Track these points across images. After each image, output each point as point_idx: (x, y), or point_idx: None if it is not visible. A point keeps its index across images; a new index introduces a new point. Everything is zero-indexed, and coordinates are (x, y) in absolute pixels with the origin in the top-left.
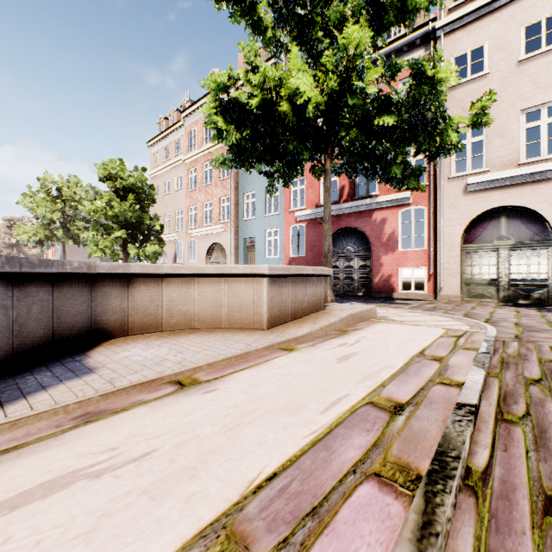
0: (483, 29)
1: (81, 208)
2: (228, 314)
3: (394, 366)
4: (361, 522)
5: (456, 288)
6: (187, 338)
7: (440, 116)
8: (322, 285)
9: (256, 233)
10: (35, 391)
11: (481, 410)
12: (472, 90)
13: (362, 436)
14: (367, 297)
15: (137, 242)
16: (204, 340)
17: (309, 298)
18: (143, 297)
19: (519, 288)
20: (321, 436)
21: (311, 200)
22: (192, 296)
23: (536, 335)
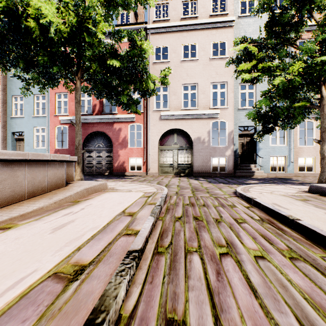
0: (167, 39)
1: None
2: None
3: (99, 227)
4: None
5: (156, 169)
6: None
7: (145, 71)
8: (64, 168)
9: (25, 128)
10: None
11: (147, 249)
12: (163, 67)
13: None
14: (110, 175)
15: None
16: None
17: (50, 179)
18: None
19: (181, 168)
20: None
21: (73, 110)
22: None
23: (184, 190)
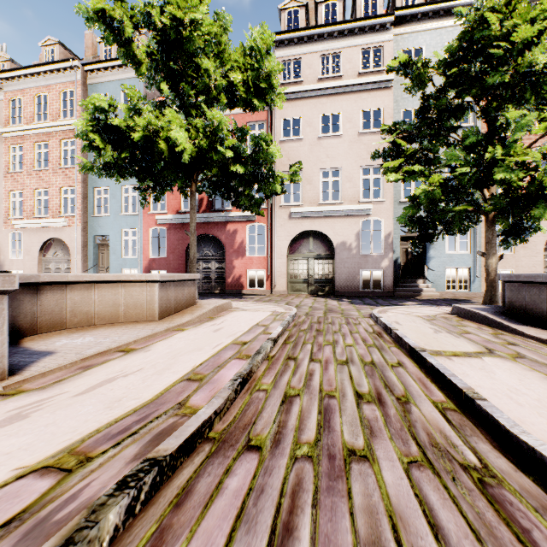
0: (300, 107)
1: None
2: (125, 311)
3: (243, 331)
4: (234, 365)
5: (285, 285)
6: (98, 331)
7: (271, 173)
8: (194, 287)
9: (110, 231)
10: (30, 363)
11: (278, 342)
12: (294, 147)
13: (231, 352)
14: (223, 294)
15: None
16: (115, 330)
17: (186, 297)
18: (50, 301)
19: (319, 284)
20: (215, 354)
21: (173, 206)
22: (93, 299)
23: (316, 311)
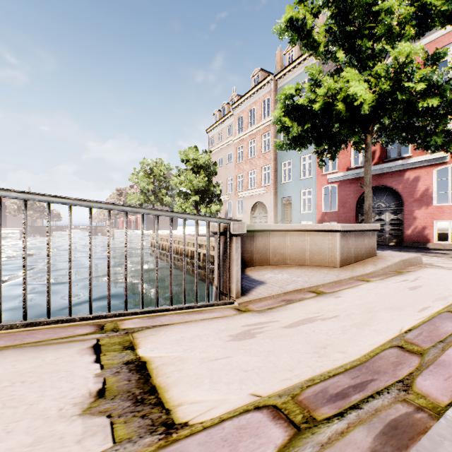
0: None
1: (171, 182)
2: (310, 256)
3: None
4: None
5: None
6: (291, 270)
7: None
8: (374, 238)
9: (292, 193)
10: (251, 288)
11: None
12: None
13: None
14: (400, 246)
15: (204, 203)
16: (304, 271)
17: (365, 247)
18: (260, 243)
19: None
20: (425, 320)
21: (342, 164)
22: (286, 243)
23: None
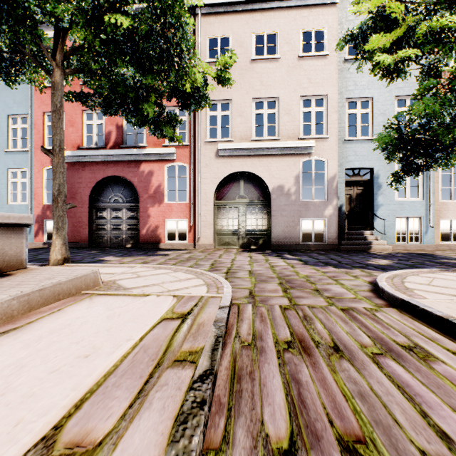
0: (229, 23)
1: None
2: None
3: None
4: None
5: (211, 238)
6: None
7: (185, 45)
8: None
9: None
10: None
11: None
12: None
13: None
14: (134, 248)
15: None
16: None
17: None
18: None
19: (252, 237)
20: None
21: (72, 140)
22: None
23: (266, 286)
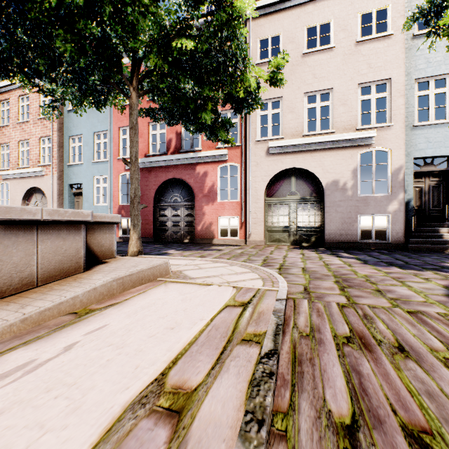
0: (280, 22)
1: None
2: None
3: None
4: None
5: (261, 234)
6: None
7: (240, 55)
8: (80, 237)
9: (83, 179)
10: None
11: None
12: None
13: None
14: (191, 243)
15: None
16: None
17: (44, 259)
18: None
19: (303, 233)
20: None
21: (141, 149)
22: None
23: (322, 284)
